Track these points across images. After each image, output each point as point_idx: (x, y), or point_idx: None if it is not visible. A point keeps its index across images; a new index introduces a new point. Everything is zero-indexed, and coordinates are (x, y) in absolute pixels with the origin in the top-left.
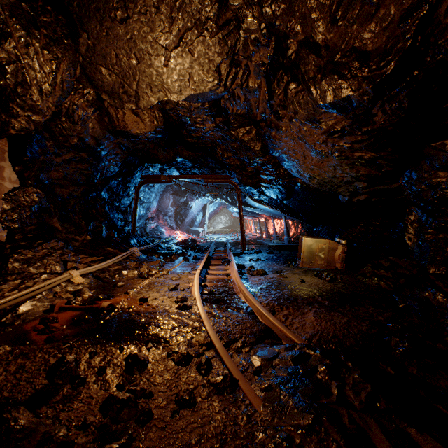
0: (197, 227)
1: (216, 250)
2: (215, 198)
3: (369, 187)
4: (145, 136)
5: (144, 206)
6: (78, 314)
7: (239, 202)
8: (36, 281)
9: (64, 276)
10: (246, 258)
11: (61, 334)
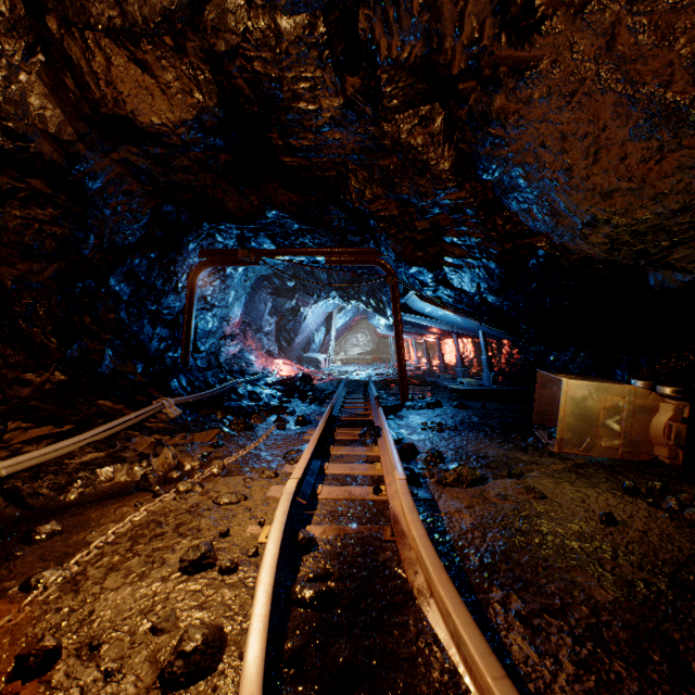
0: (316, 353)
1: (348, 400)
2: (348, 300)
3: None
4: (176, 133)
5: (215, 314)
6: None
7: (395, 303)
8: None
9: None
10: (413, 421)
11: None
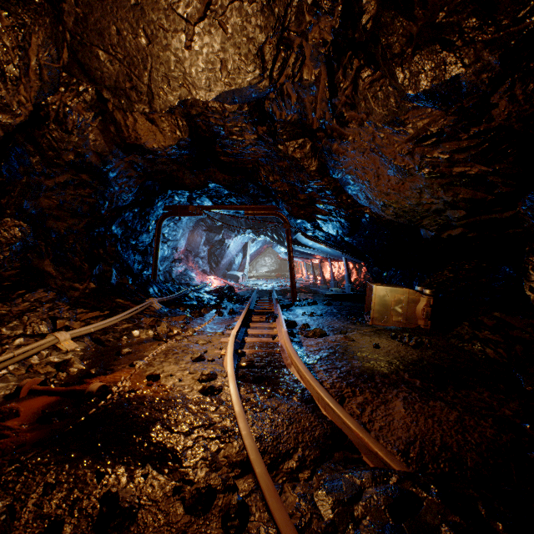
0: (236, 271)
1: (259, 301)
2: (258, 235)
3: (468, 217)
4: (165, 151)
5: (169, 245)
6: (54, 402)
7: (288, 240)
8: (6, 348)
9: (47, 340)
10: (298, 312)
11: (11, 444)
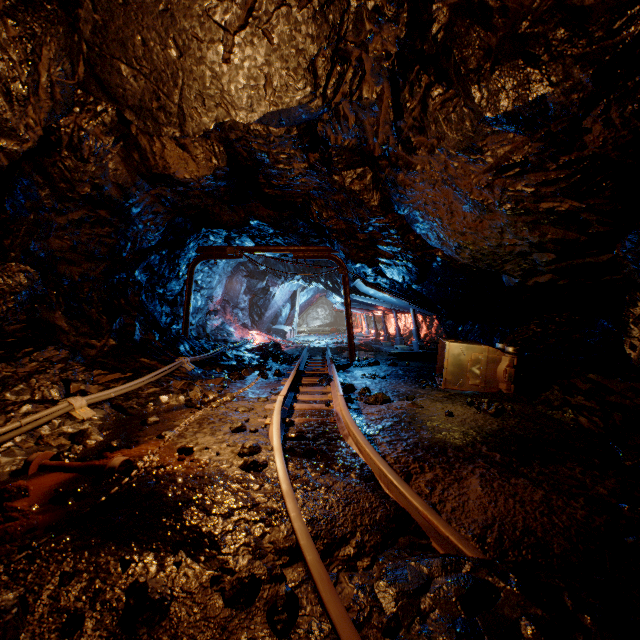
0: (283, 325)
1: (310, 361)
2: (309, 282)
3: (558, 261)
4: (199, 183)
5: (203, 294)
6: (69, 479)
7: (345, 288)
8: (11, 416)
9: (59, 407)
10: (356, 374)
11: (21, 527)
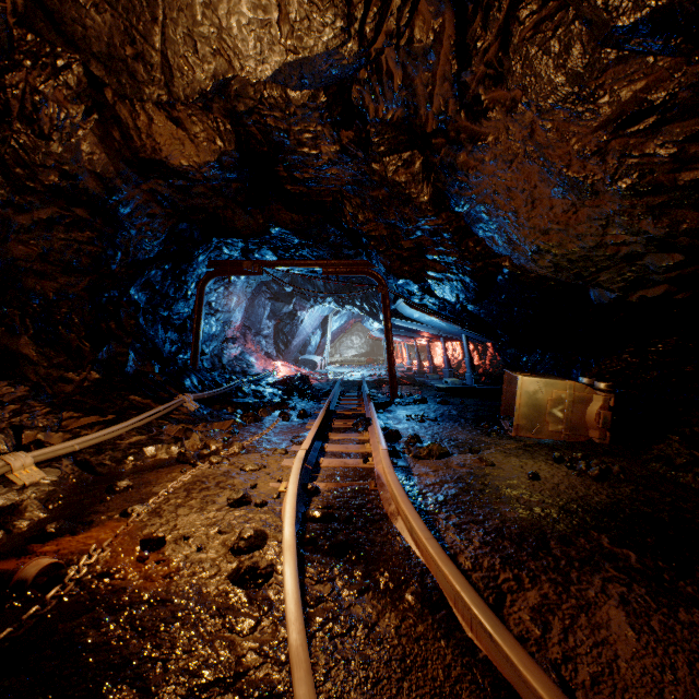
0: (313, 355)
1: (343, 397)
2: (343, 305)
3: (686, 264)
4: (200, 172)
5: (218, 319)
6: None
7: (385, 310)
8: None
9: None
10: (400, 414)
11: None
